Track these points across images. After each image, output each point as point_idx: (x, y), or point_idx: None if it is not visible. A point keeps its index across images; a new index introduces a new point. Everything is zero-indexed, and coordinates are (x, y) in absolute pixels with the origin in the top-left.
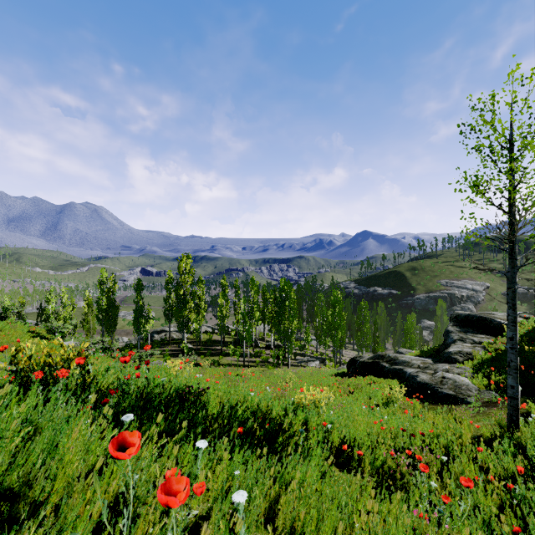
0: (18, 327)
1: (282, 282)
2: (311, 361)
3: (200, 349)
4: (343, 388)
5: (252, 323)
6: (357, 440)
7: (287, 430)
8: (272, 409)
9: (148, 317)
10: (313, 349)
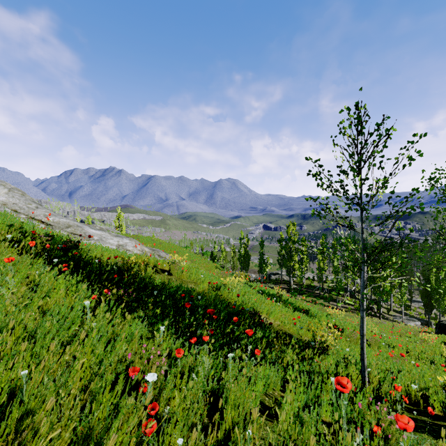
0: (209, 262)
1: (376, 245)
2: (410, 320)
3: (302, 290)
4: (400, 332)
5: (346, 277)
6: (349, 331)
7: (307, 310)
8: (311, 310)
9: (267, 263)
10: (421, 312)
